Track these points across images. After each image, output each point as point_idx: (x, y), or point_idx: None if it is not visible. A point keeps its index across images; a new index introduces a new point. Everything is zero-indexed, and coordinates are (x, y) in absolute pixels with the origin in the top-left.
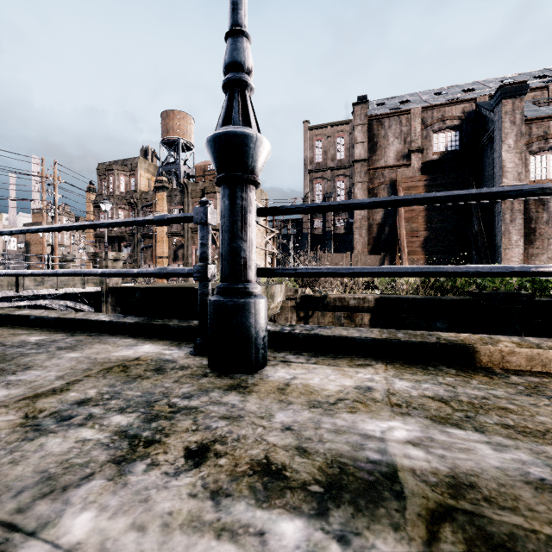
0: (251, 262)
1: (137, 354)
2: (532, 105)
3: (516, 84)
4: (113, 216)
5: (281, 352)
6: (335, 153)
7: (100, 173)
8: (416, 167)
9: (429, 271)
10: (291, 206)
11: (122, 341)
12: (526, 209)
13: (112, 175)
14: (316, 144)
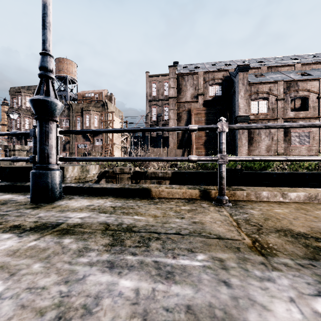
0: (51, 155)
1: None
2: (253, 76)
3: (244, 65)
4: (21, 122)
5: (75, 195)
6: (164, 91)
7: (11, 94)
8: (200, 103)
9: (124, 159)
10: (74, 130)
11: None
12: None
13: (20, 95)
14: (153, 85)
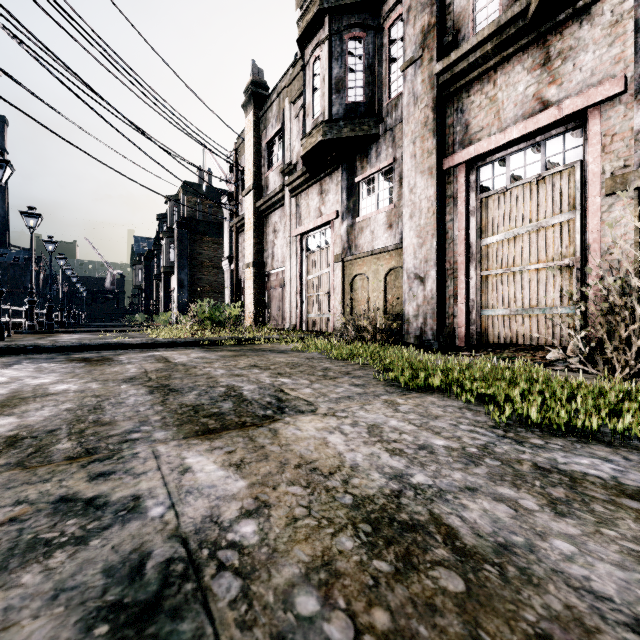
0: None
1: None
2: None
3: None
4: None
5: None
6: None
7: None
8: None
9: None
10: None
11: None
12: None
13: None
14: None
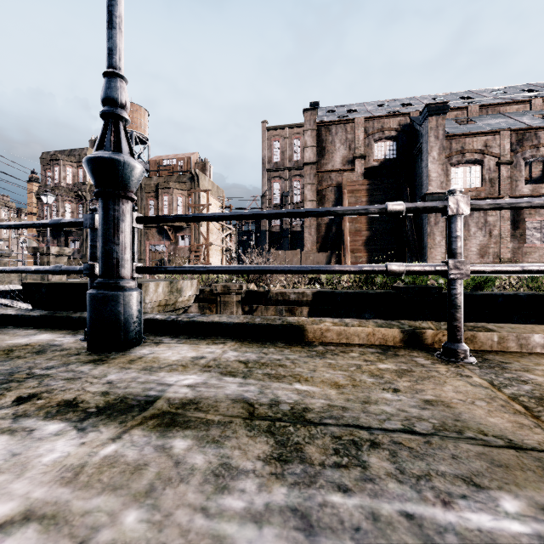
0: (124, 262)
1: (30, 341)
2: (454, 123)
3: (439, 104)
4: (58, 209)
5: (163, 336)
6: (292, 154)
7: (44, 163)
8: (359, 172)
9: (259, 269)
10: (163, 216)
11: (22, 332)
12: None
13: (58, 165)
14: (274, 144)
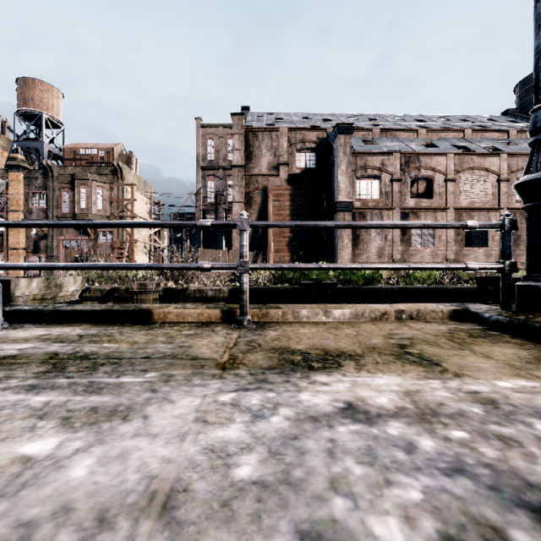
0: None
1: None
2: (361, 142)
3: (346, 125)
4: None
5: (27, 323)
6: (227, 154)
7: None
8: (283, 178)
9: (106, 266)
10: (23, 222)
11: None
12: (354, 220)
13: None
14: (208, 142)
